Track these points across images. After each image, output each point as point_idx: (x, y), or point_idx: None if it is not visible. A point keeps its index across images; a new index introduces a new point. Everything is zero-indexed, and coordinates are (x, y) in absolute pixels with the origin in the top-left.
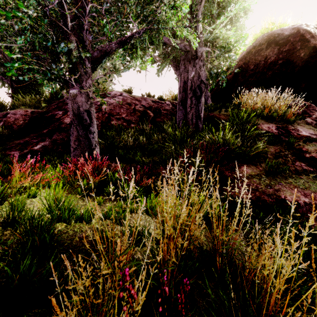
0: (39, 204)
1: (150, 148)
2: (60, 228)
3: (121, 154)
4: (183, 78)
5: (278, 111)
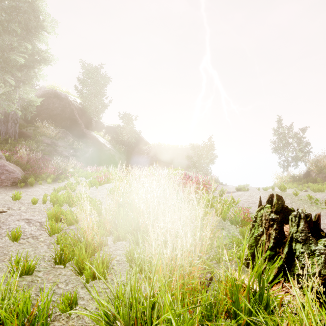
0: None
1: None
2: None
3: None
4: (4, 109)
5: (52, 136)
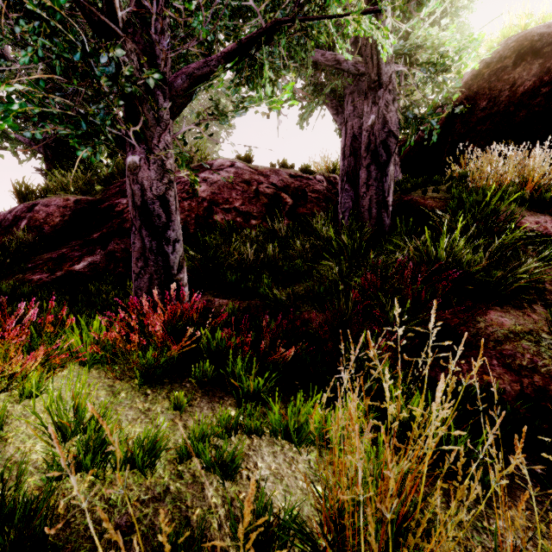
0: (30, 428)
1: (288, 267)
2: (75, 493)
3: (231, 280)
4: (351, 128)
5: None
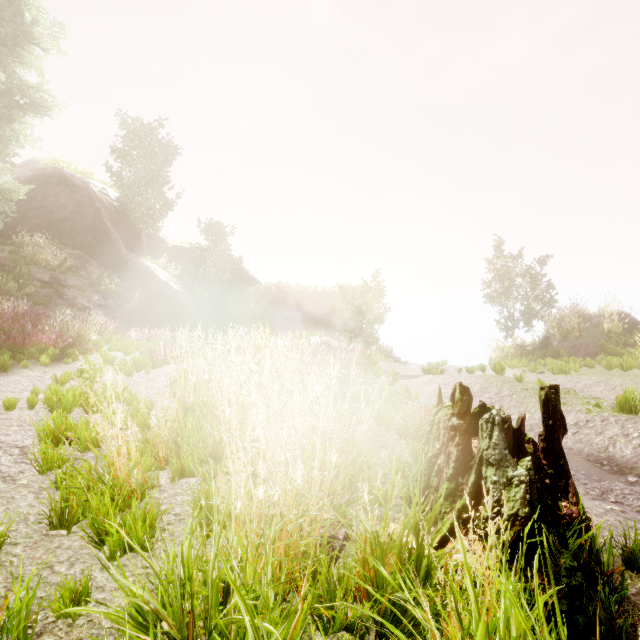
0: None
1: None
2: None
3: None
4: None
5: (54, 264)
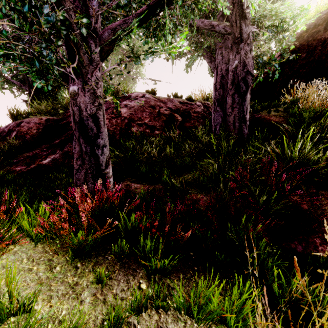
0: None
1: (180, 162)
2: None
3: (142, 171)
4: (220, 70)
5: None
